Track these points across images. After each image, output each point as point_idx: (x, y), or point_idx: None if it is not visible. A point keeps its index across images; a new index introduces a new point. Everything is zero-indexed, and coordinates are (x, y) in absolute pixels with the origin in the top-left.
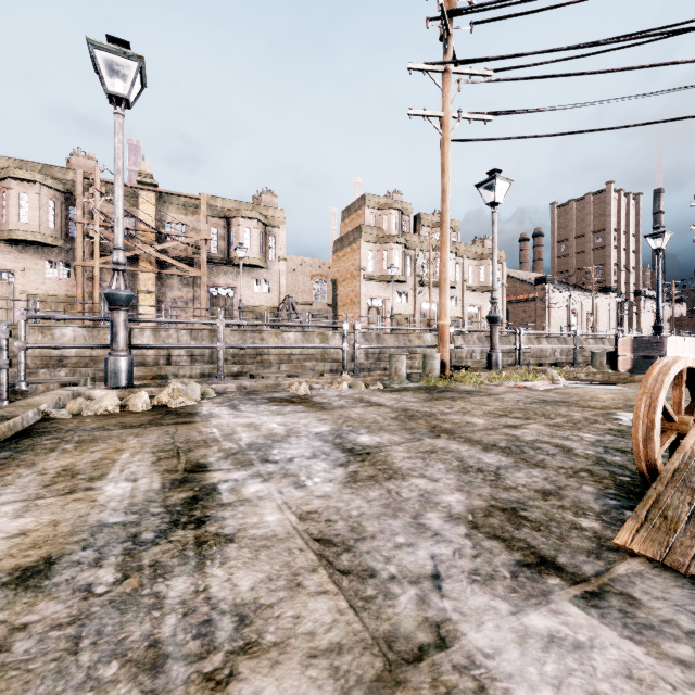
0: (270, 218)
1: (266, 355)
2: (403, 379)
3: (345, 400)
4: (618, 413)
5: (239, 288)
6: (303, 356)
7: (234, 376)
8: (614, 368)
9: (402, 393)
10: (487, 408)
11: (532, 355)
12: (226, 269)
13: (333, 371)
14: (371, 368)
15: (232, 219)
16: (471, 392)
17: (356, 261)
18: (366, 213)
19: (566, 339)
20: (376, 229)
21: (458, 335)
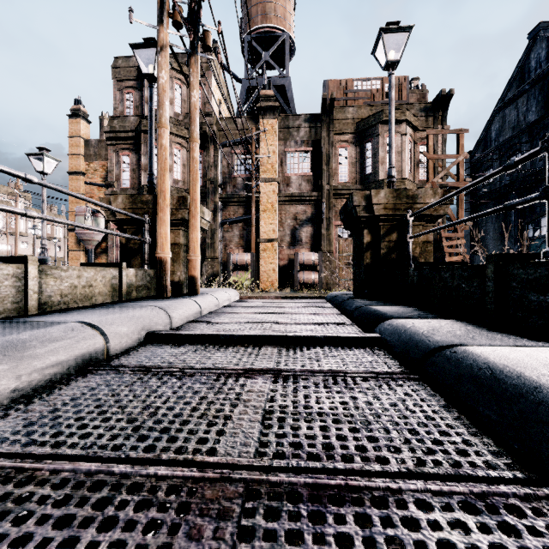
0: None
1: None
2: None
3: None
4: None
5: None
6: None
7: None
8: None
9: None
10: None
11: None
12: None
13: None
14: None
15: None
16: None
17: None
18: None
19: None
20: None
21: None
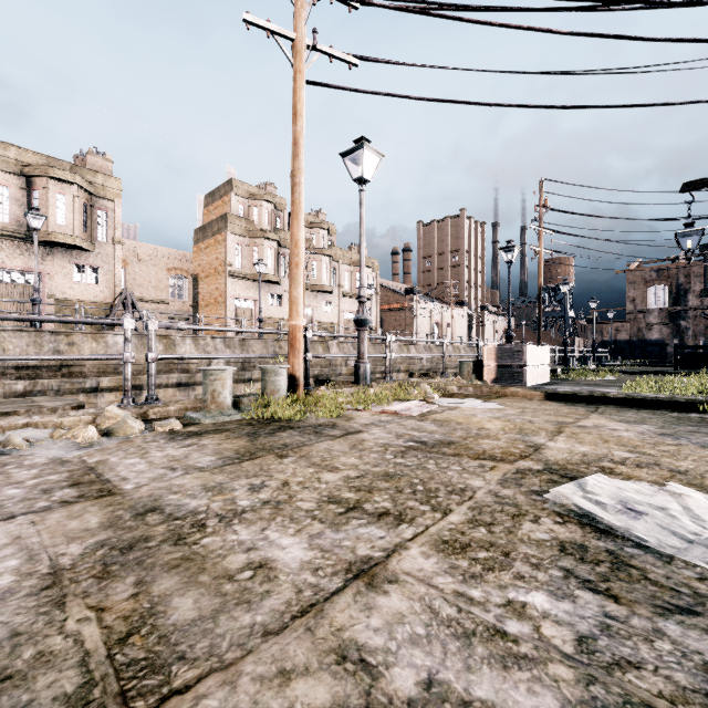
0: (100, 187)
1: (78, 366)
2: (225, 408)
3: (44, 477)
4: (553, 489)
5: (48, 274)
6: (138, 367)
7: (17, 397)
8: (479, 378)
9: (202, 441)
10: (329, 481)
11: (403, 362)
12: (25, 247)
13: (182, 385)
14: (233, 380)
15: (36, 179)
16: (322, 429)
17: (221, 254)
18: (233, 201)
19: (431, 347)
20: (245, 221)
21: (333, 341)
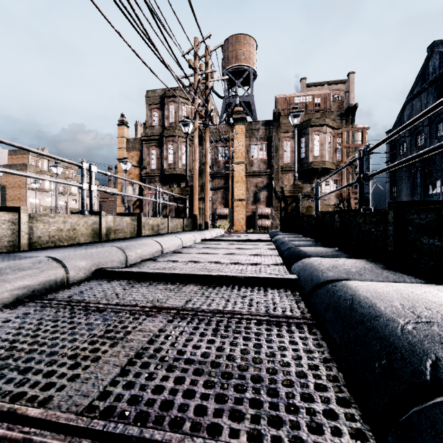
0: None
1: None
2: None
3: None
4: None
5: None
6: None
7: None
8: None
9: None
10: None
11: None
12: None
13: None
14: None
15: None
16: None
17: (23, 180)
18: (29, 158)
19: None
20: (35, 166)
21: None
